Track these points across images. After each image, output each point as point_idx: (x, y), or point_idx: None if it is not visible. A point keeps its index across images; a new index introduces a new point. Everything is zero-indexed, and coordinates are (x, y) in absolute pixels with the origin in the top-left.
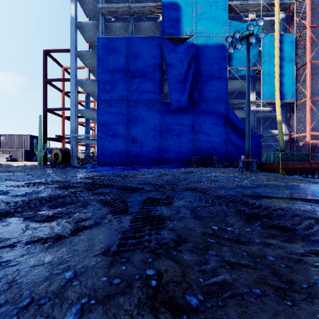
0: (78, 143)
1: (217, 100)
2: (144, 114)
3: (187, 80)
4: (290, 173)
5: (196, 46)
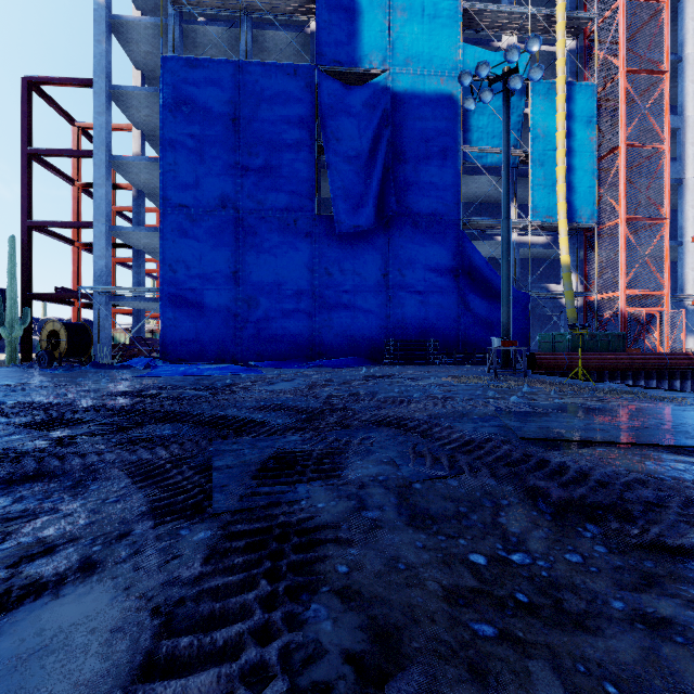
0: (115, 308)
1: (437, 216)
2: (274, 242)
3: (372, 170)
4: (592, 377)
5: (393, 93)
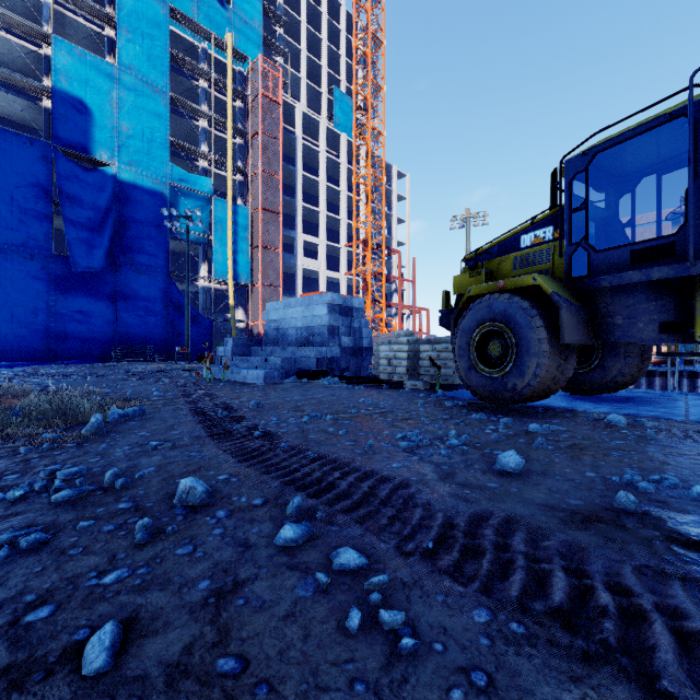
0: None
1: (153, 268)
2: (11, 270)
3: (103, 230)
4: None
5: (120, 181)
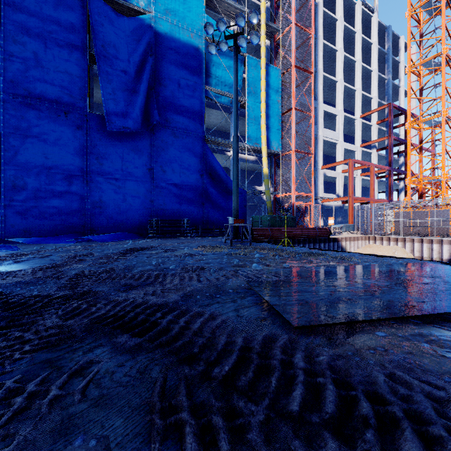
0: None
1: (189, 131)
2: (44, 129)
3: (139, 86)
4: (283, 243)
5: (156, 32)
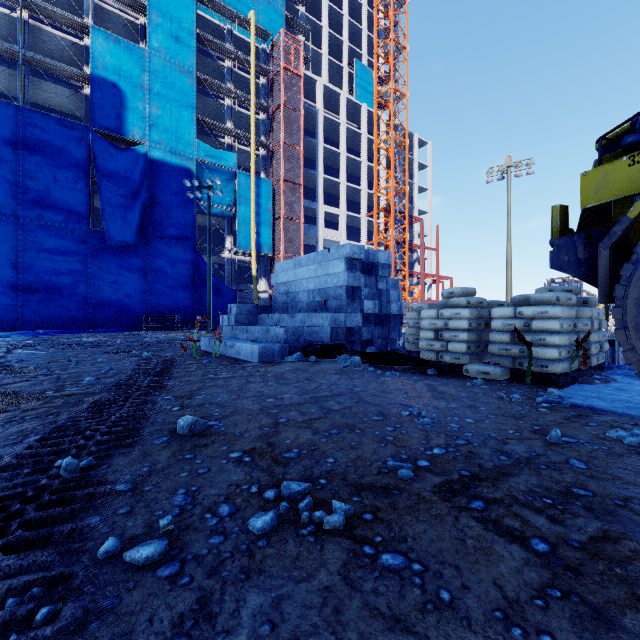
0: None
1: (181, 241)
2: (54, 245)
3: (135, 206)
4: None
5: (151, 159)
